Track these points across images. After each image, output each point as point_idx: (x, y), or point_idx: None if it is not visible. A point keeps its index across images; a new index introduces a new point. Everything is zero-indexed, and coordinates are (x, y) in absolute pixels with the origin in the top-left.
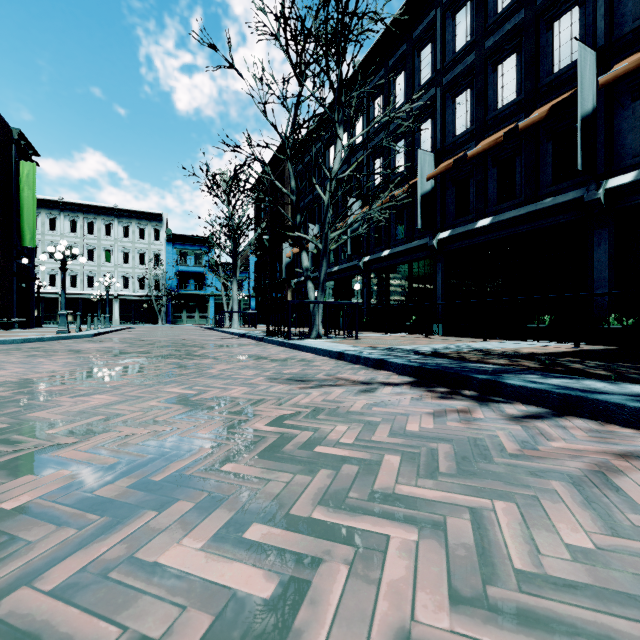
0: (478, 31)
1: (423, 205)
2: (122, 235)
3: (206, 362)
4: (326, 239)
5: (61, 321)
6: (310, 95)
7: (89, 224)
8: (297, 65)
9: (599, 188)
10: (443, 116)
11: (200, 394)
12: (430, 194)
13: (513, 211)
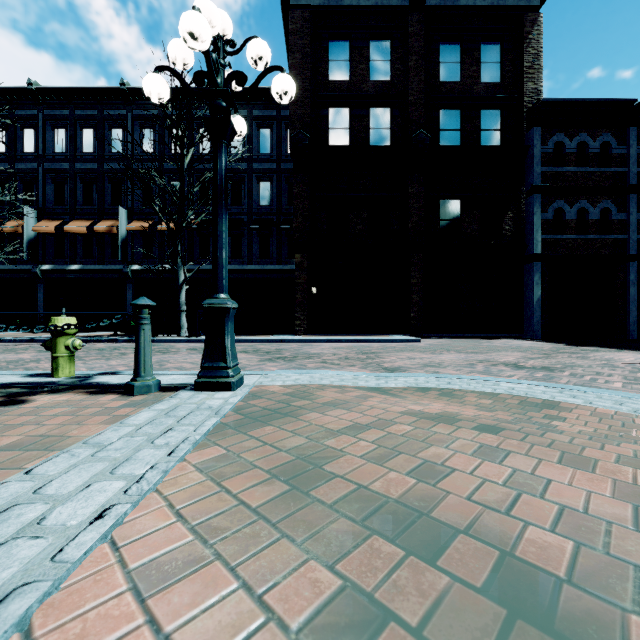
0: (71, 154)
1: (29, 244)
2: None
3: None
4: None
5: None
6: None
7: None
8: None
9: (129, 268)
10: (45, 188)
11: None
12: (34, 237)
13: (92, 266)
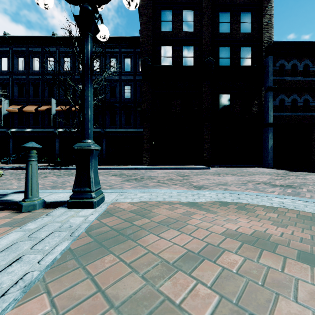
0: (27, 71)
1: (4, 118)
2: None
3: None
4: None
5: None
6: None
7: None
8: None
9: (57, 130)
10: (13, 88)
11: None
12: (7, 114)
13: (38, 129)
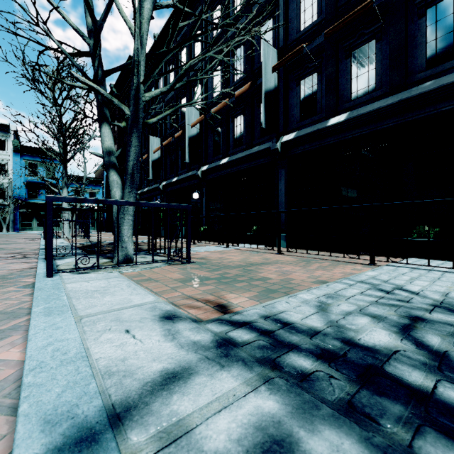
0: None
1: (267, 103)
2: None
3: None
4: (137, 99)
5: None
6: None
7: None
8: None
9: None
10: (286, 11)
11: None
12: (273, 93)
13: (376, 102)
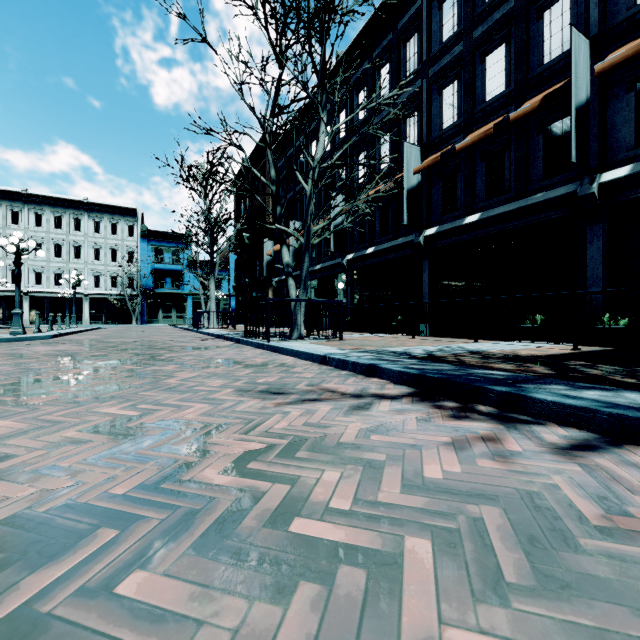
0: (466, 20)
1: (409, 200)
2: (93, 230)
3: (168, 369)
4: (308, 232)
5: (15, 321)
6: (291, 79)
7: (56, 218)
8: (277, 45)
9: (593, 182)
10: (429, 109)
11: (143, 416)
12: (416, 189)
13: (502, 207)
